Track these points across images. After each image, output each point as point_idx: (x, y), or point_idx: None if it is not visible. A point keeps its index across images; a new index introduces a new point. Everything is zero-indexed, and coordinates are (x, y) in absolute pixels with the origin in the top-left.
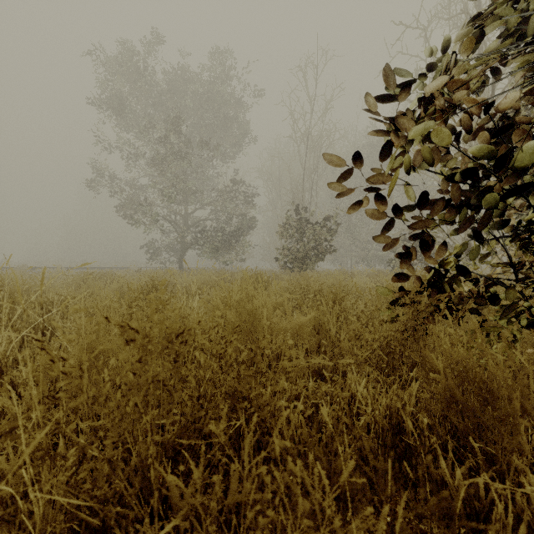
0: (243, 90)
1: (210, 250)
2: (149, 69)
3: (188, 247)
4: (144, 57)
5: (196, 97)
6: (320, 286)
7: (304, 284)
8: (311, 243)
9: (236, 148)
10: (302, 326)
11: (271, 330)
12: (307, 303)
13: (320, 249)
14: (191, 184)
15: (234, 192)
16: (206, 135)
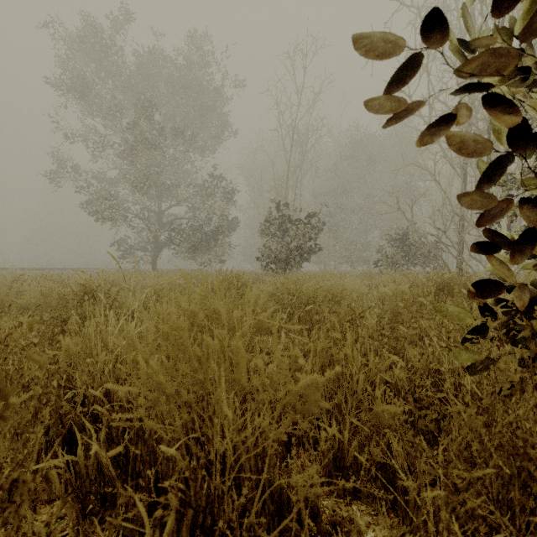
0: (222, 79)
1: (186, 250)
2: (116, 46)
3: (162, 246)
4: (111, 35)
5: (171, 83)
6: (315, 292)
7: (292, 288)
8: (296, 242)
9: (215, 142)
10: (313, 397)
11: (248, 365)
12: (298, 314)
13: (305, 249)
14: (165, 177)
15: (213, 188)
16: (182, 125)
